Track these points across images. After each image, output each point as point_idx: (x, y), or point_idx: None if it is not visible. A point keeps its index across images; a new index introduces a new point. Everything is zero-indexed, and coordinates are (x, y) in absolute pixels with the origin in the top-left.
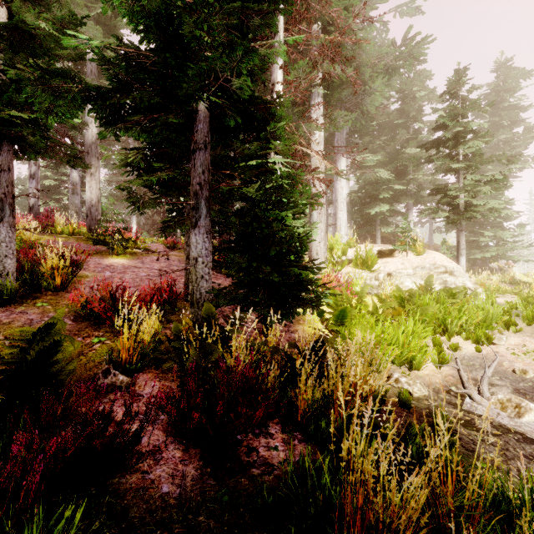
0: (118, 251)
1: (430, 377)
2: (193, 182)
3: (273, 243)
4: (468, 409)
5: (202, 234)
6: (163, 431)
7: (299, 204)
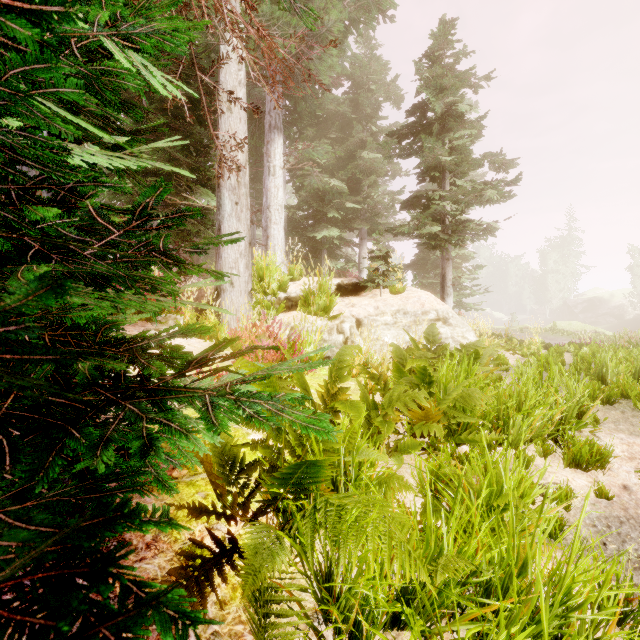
0: None
1: None
2: None
3: None
4: None
5: None
6: None
7: None
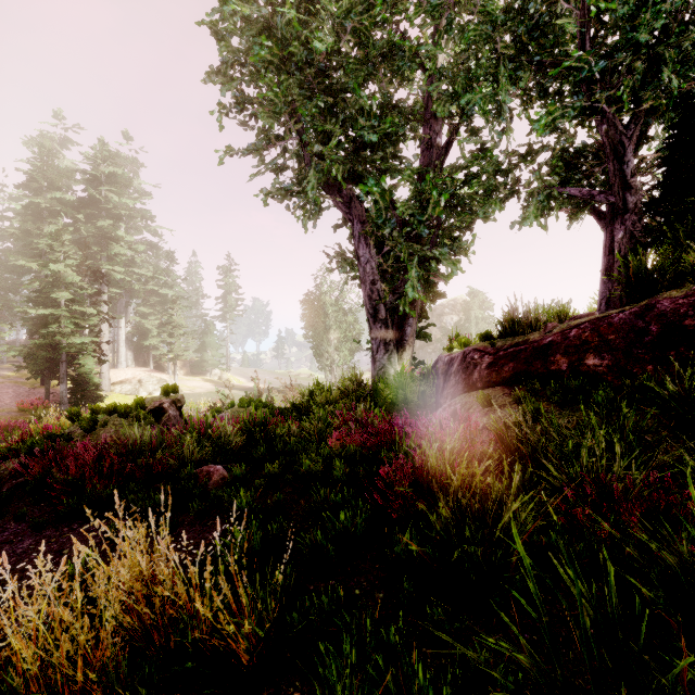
0: None
1: None
2: (62, 371)
3: (89, 385)
4: None
5: (65, 385)
6: None
7: (97, 373)
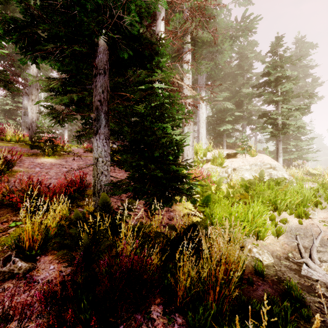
0: (48, 153)
1: (272, 246)
2: (94, 99)
3: (157, 147)
4: (306, 274)
5: (102, 140)
6: (47, 327)
7: (176, 119)
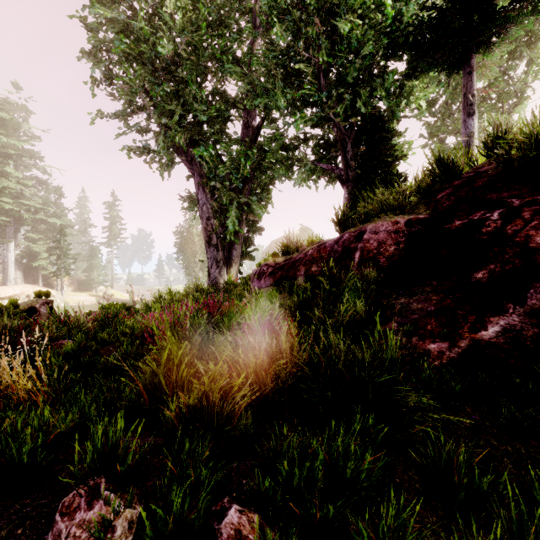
0: None
1: None
2: None
3: None
4: None
5: None
6: None
7: None
